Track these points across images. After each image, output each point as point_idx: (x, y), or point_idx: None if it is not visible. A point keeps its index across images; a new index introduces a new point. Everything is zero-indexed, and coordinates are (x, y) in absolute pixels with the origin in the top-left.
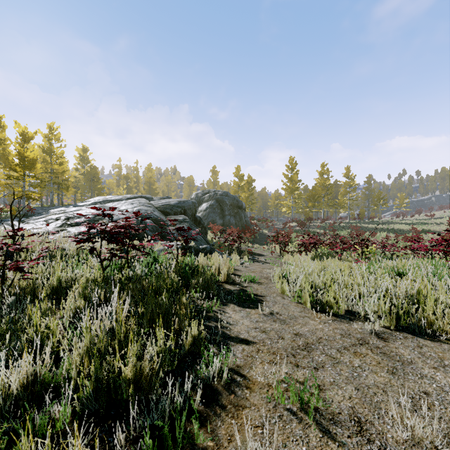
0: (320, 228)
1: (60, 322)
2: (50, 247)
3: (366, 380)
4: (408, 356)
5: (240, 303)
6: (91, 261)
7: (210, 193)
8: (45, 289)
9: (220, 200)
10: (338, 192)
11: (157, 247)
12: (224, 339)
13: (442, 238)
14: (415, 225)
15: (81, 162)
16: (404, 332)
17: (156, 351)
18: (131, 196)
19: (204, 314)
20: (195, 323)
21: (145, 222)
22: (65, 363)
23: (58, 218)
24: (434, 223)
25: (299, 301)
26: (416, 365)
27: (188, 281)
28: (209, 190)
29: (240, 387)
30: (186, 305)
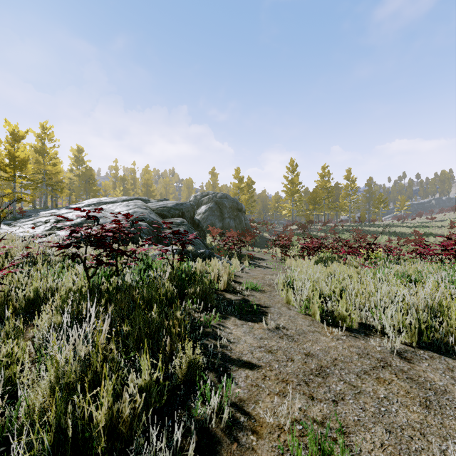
0: (322, 231)
1: (30, 343)
2: (32, 253)
3: (397, 417)
4: (439, 383)
5: (241, 315)
6: (75, 268)
7: (209, 195)
8: (19, 301)
9: (219, 203)
10: (339, 194)
11: (153, 252)
12: (224, 363)
13: (455, 242)
14: (416, 228)
15: (75, 163)
16: (429, 351)
17: (140, 384)
18: (127, 198)
19: (201, 330)
20: (189, 346)
21: (141, 225)
22: (24, 402)
23: (47, 221)
24: (436, 226)
25: (306, 312)
26: (452, 394)
27: (184, 290)
28: (208, 192)
29: (244, 432)
30: (181, 320)
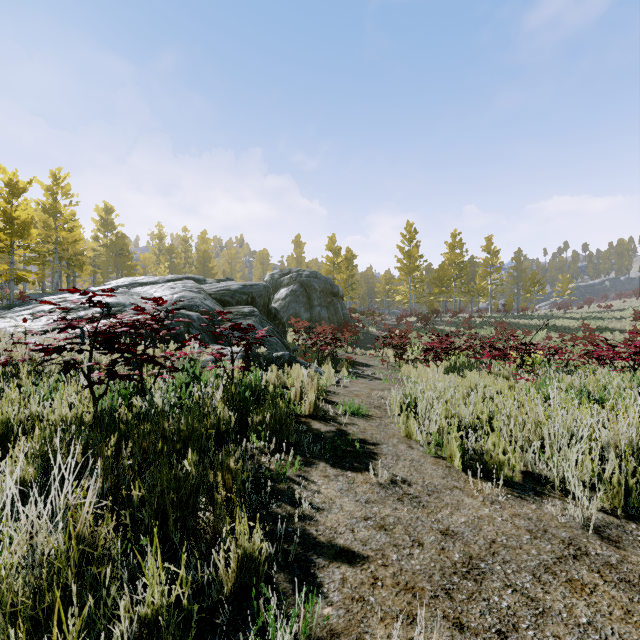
0: (451, 324)
1: None
2: (15, 359)
3: None
4: None
5: (336, 459)
6: (77, 383)
7: (292, 274)
8: None
9: (306, 284)
10: (475, 273)
11: (205, 356)
12: (305, 552)
13: None
14: (585, 320)
15: (102, 227)
16: None
17: (144, 613)
18: (173, 277)
19: (269, 489)
20: (242, 528)
21: (190, 316)
22: None
23: (53, 309)
24: (613, 317)
25: (438, 453)
26: None
27: (248, 416)
28: (290, 269)
29: None
30: (236, 472)
